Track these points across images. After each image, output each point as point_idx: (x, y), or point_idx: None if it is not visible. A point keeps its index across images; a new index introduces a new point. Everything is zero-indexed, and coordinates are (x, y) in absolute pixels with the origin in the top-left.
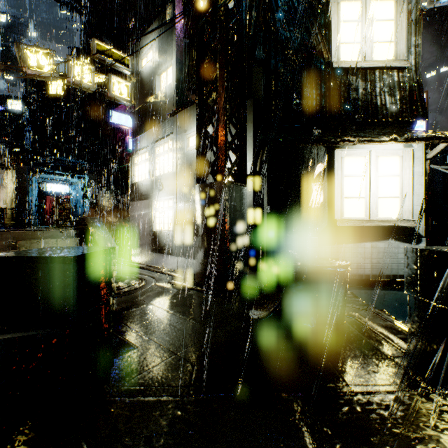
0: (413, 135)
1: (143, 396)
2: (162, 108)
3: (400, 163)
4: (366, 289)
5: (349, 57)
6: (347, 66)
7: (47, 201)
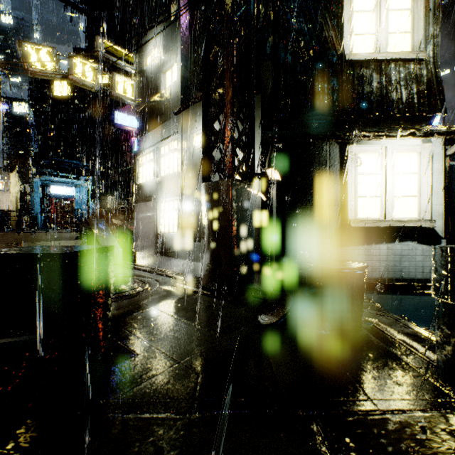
0: (433, 129)
1: (139, 412)
2: (167, 106)
3: (417, 160)
4: (381, 293)
5: (363, 49)
6: (361, 59)
7: (52, 204)
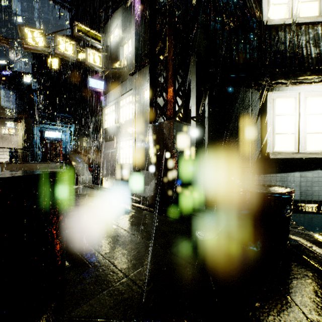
0: None
1: None
2: (124, 70)
3: None
4: (295, 212)
5: (278, 16)
6: (277, 23)
7: None
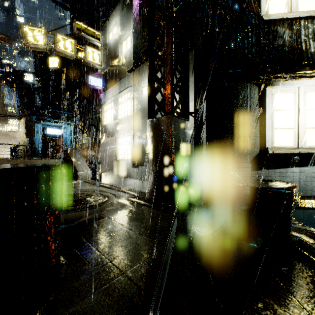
0: None
1: None
2: (123, 67)
3: None
4: (294, 208)
5: (276, 10)
6: (275, 18)
7: None
